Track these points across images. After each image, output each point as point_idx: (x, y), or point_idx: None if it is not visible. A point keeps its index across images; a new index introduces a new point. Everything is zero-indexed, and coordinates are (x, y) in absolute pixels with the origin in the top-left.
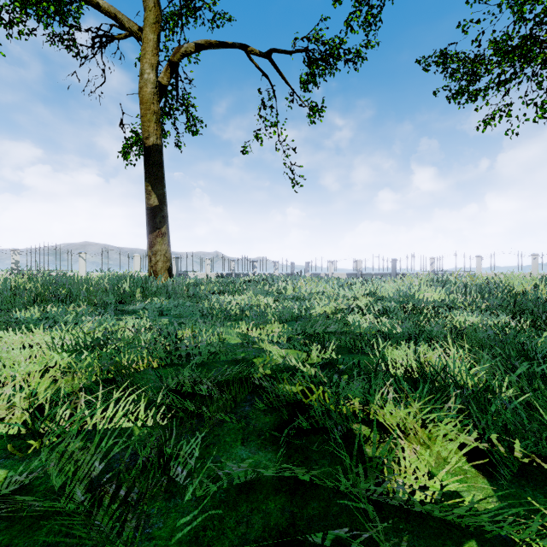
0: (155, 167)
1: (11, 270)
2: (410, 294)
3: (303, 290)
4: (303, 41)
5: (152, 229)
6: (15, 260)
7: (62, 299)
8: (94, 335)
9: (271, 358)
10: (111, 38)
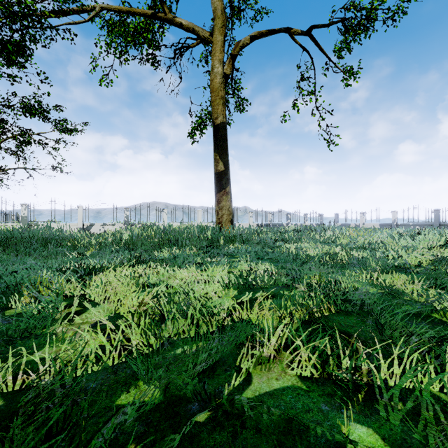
0: (222, 140)
1: (124, 222)
2: None
3: (357, 239)
4: (341, 12)
5: (219, 189)
6: (127, 215)
7: (174, 243)
8: (248, 276)
9: None
10: (187, 47)
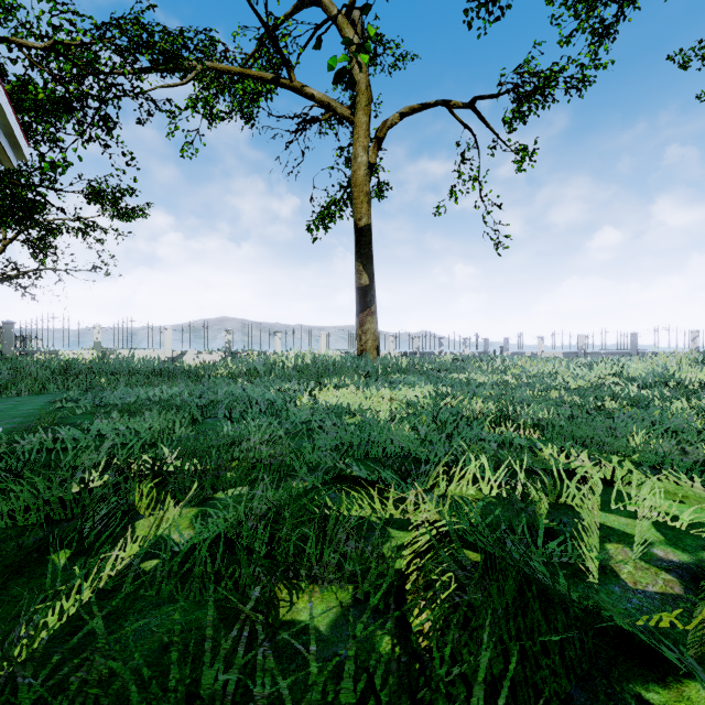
0: (367, 247)
1: (225, 349)
2: (668, 374)
3: (530, 369)
4: (513, 78)
5: (363, 308)
6: (228, 339)
7: (332, 373)
8: (442, 390)
9: (586, 401)
10: (316, 121)
